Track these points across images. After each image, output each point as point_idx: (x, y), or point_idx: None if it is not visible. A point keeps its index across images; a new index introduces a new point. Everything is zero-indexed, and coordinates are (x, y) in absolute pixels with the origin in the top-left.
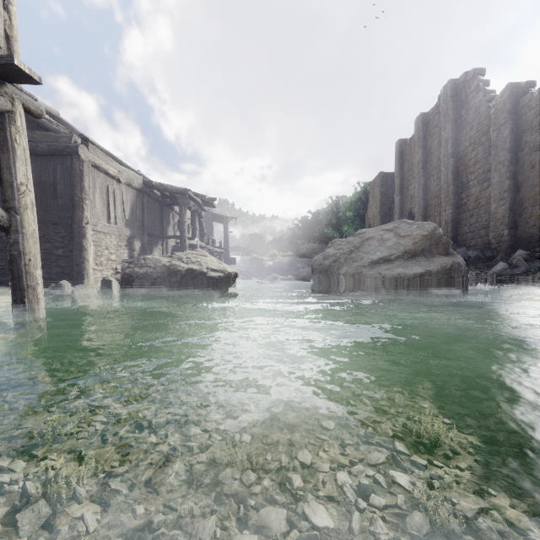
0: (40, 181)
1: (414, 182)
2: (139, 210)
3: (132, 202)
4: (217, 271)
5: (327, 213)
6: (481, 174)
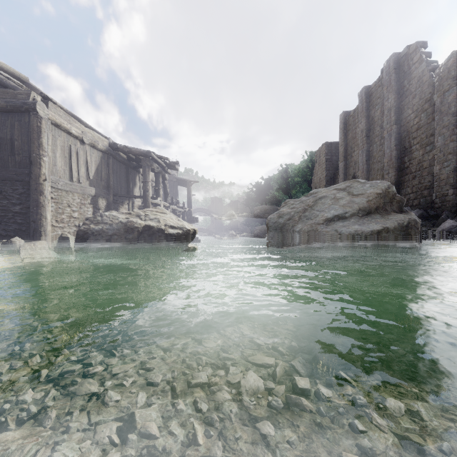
0: None
1: (358, 149)
2: (104, 171)
3: (96, 163)
4: (175, 228)
5: (278, 178)
6: (424, 138)
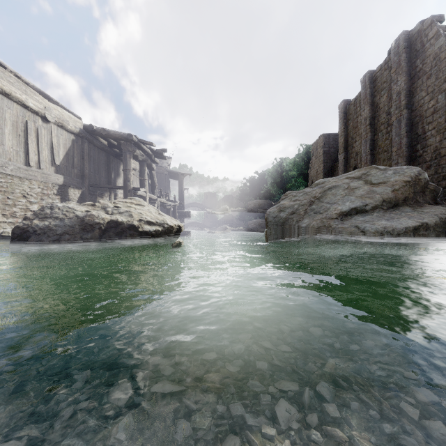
0: None
1: (360, 139)
2: (78, 157)
3: (66, 147)
4: (153, 224)
5: (273, 172)
6: (441, 123)
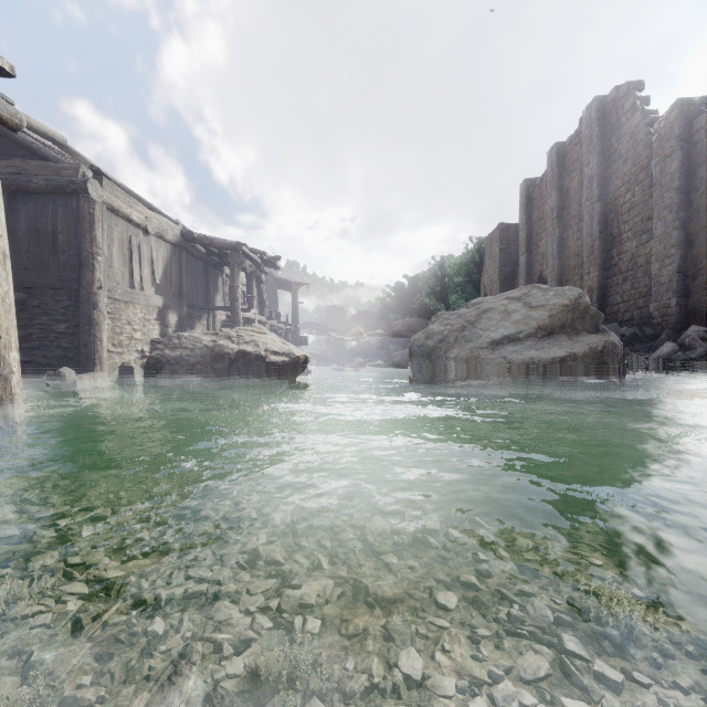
0: (35, 230)
1: (546, 236)
2: (175, 272)
3: (165, 261)
4: (280, 354)
5: (429, 278)
6: (638, 223)
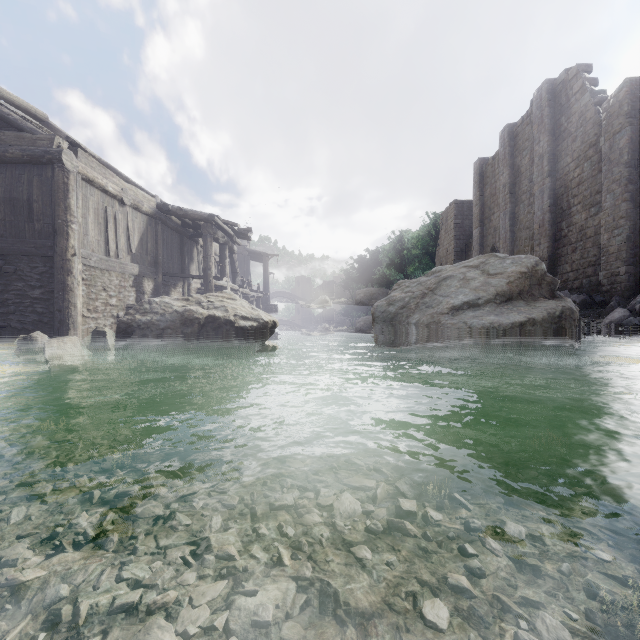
0: (11, 198)
1: (498, 211)
2: (151, 241)
3: (141, 231)
4: (248, 319)
5: (389, 250)
6: (587, 197)
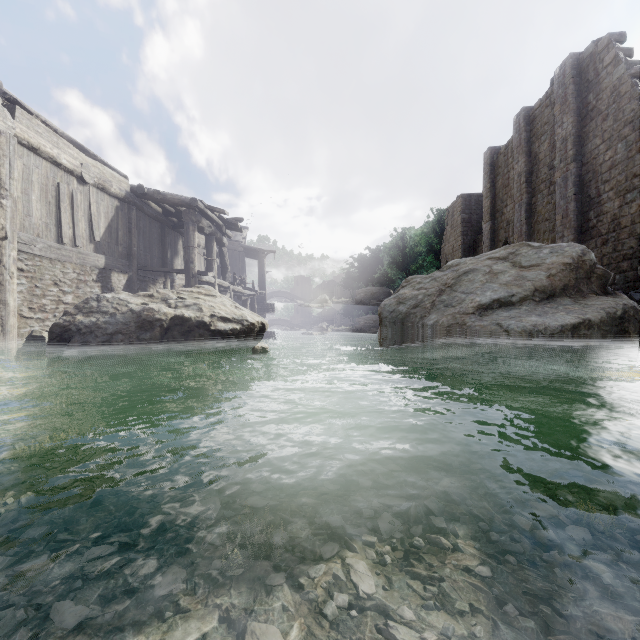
0: None
1: (512, 202)
2: (123, 229)
3: (108, 216)
4: (229, 320)
5: (391, 248)
6: (622, 181)
